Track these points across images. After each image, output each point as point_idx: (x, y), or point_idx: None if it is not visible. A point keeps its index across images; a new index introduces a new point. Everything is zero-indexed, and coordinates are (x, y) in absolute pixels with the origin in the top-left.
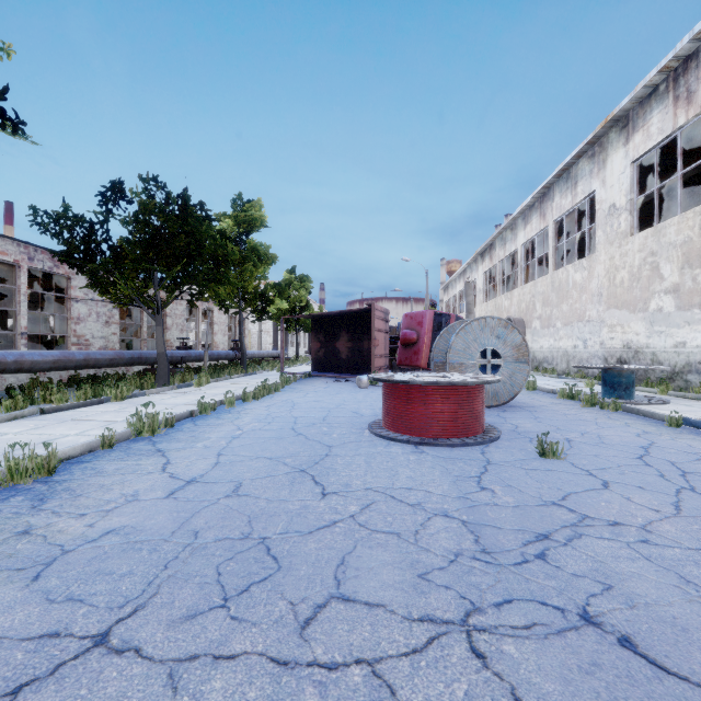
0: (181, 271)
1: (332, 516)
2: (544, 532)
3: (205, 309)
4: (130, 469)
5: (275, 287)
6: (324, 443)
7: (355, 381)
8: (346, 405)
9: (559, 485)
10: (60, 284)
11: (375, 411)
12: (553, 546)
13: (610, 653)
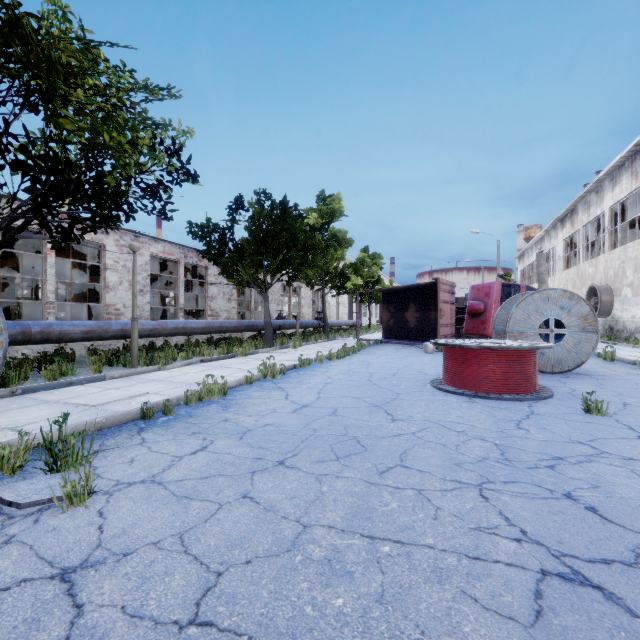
0: (282, 259)
1: (398, 431)
2: (560, 456)
3: (295, 286)
4: (267, 396)
5: (351, 266)
6: (394, 391)
7: (422, 347)
8: (413, 366)
9: (592, 432)
10: (200, 272)
11: (437, 371)
12: (564, 463)
13: (575, 510)
